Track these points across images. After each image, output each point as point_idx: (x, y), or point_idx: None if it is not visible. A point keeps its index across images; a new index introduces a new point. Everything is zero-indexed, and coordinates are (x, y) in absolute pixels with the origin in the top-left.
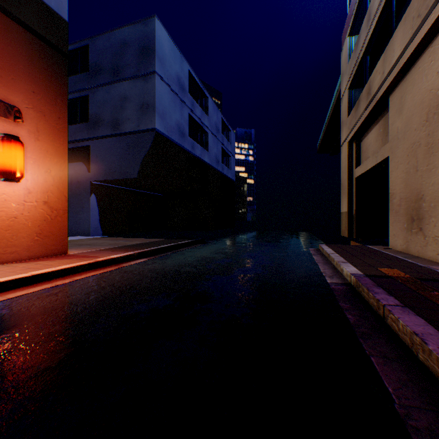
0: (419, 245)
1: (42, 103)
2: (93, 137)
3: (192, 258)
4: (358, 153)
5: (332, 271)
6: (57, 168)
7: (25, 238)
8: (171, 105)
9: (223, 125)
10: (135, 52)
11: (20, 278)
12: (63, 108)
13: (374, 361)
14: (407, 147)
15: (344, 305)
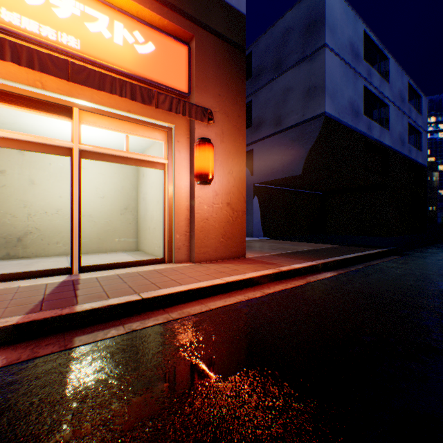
0: None
1: (225, 105)
2: (255, 140)
3: (409, 280)
4: None
5: None
6: (236, 168)
7: (213, 239)
8: (342, 81)
9: (407, 92)
10: (299, 34)
11: (216, 284)
12: (241, 105)
13: None
14: None
15: None
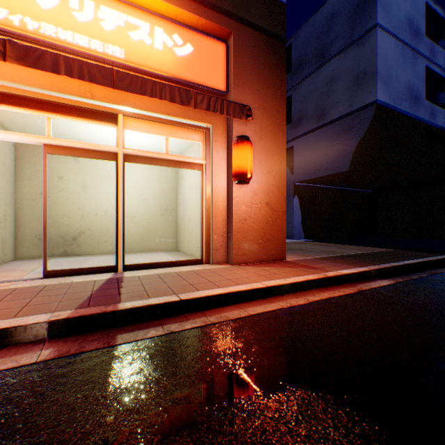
0: None
1: (263, 100)
2: (295, 137)
3: None
4: None
5: None
6: (275, 166)
7: (251, 240)
8: (398, 63)
9: None
10: (345, 17)
11: (255, 288)
12: (281, 99)
13: None
14: None
15: None
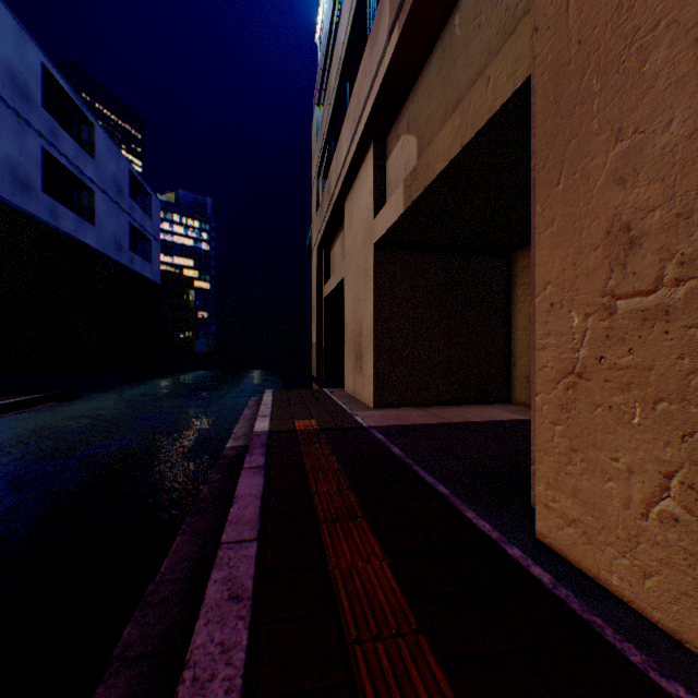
0: (361, 386)
1: None
2: None
3: (11, 432)
4: (329, 265)
5: (248, 430)
6: None
7: None
8: None
9: (135, 183)
10: None
11: None
12: None
13: (179, 540)
14: (355, 270)
15: (215, 476)
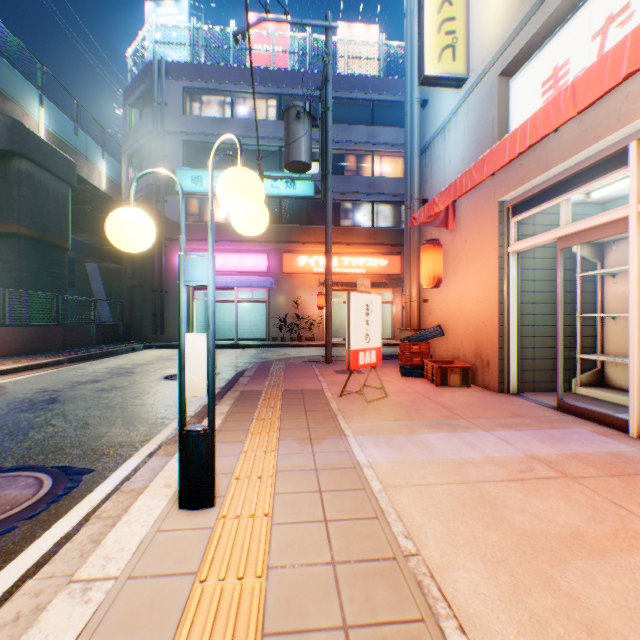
0: None
1: None
2: None
3: None
4: None
5: None
6: None
7: None
8: None
9: None
10: None
11: None
12: None
13: None
14: None
15: None
